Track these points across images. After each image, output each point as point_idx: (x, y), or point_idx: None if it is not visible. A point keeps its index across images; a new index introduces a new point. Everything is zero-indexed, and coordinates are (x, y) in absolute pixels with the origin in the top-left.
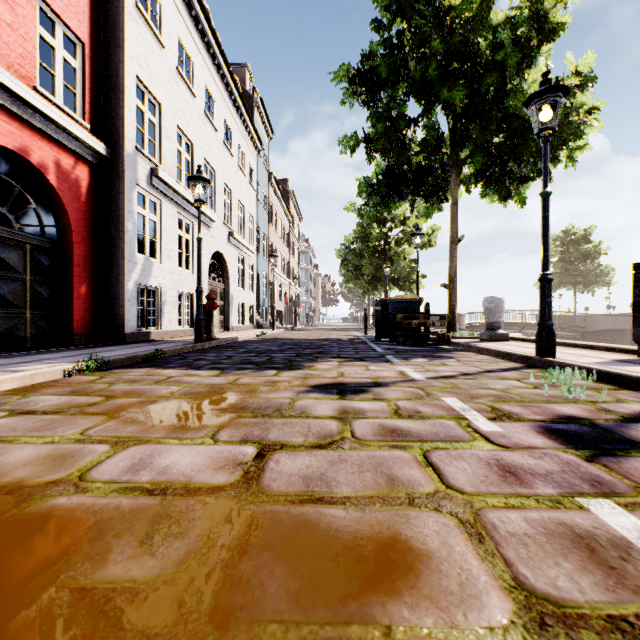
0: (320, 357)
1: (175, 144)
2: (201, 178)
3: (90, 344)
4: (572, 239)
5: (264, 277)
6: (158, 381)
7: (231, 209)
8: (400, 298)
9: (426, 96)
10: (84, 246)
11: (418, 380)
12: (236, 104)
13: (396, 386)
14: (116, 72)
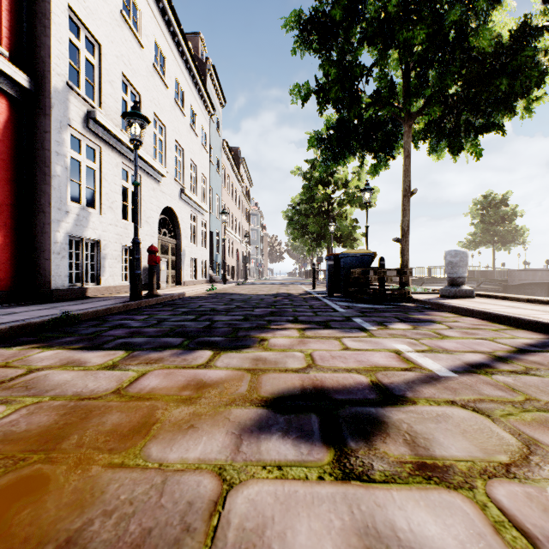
0: (273, 321)
1: (118, 91)
2: (137, 114)
3: (6, 303)
4: (491, 203)
5: (217, 235)
6: None
7: (183, 167)
8: (353, 252)
9: (382, 39)
10: None
11: (445, 377)
12: (188, 65)
13: (425, 400)
14: None
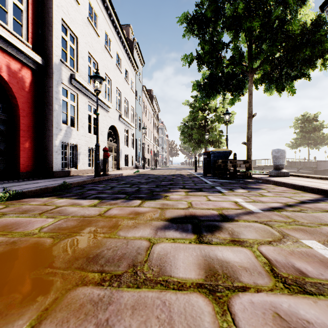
0: (172, 188)
1: (86, 62)
2: (98, 76)
3: (31, 178)
4: (307, 119)
5: (139, 140)
6: (44, 212)
7: (120, 102)
8: (218, 150)
9: (235, 27)
10: (28, 118)
11: (256, 212)
12: (123, 44)
13: (243, 220)
14: (48, 14)
